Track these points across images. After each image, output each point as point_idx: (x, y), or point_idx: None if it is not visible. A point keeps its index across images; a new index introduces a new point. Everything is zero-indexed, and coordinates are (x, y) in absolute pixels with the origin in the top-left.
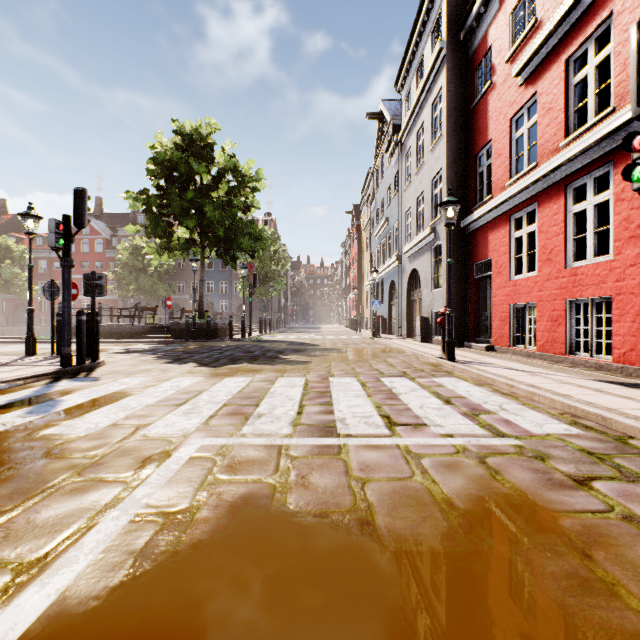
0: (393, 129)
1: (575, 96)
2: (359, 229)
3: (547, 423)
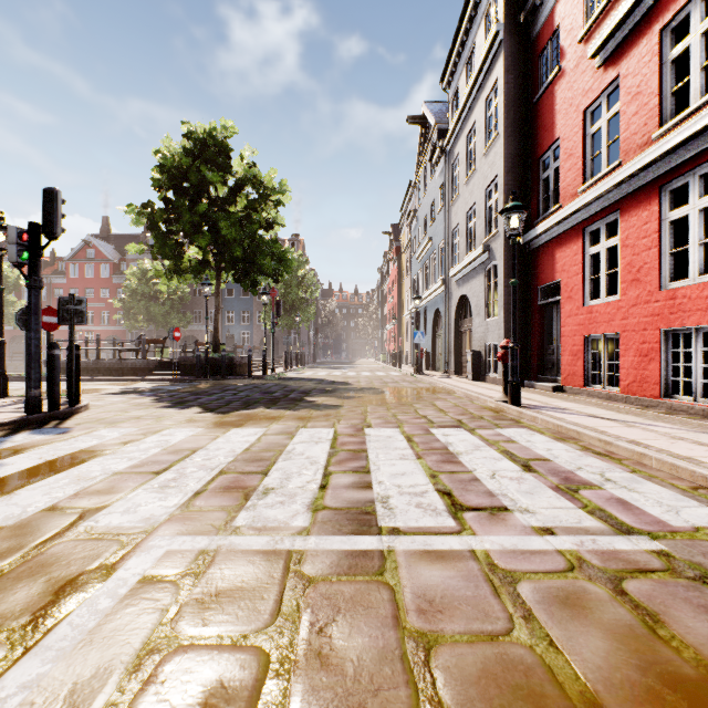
0: (438, 134)
1: (672, 75)
2: (398, 251)
3: (683, 506)
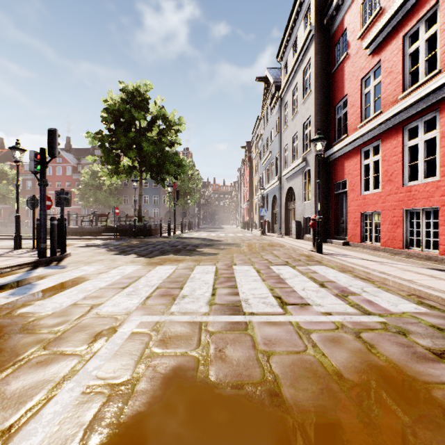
0: (275, 88)
1: (409, 62)
2: (250, 159)
3: (400, 303)
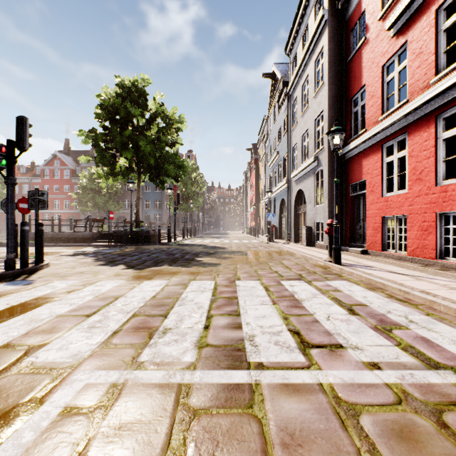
0: (283, 84)
1: (444, 40)
2: (256, 161)
3: None
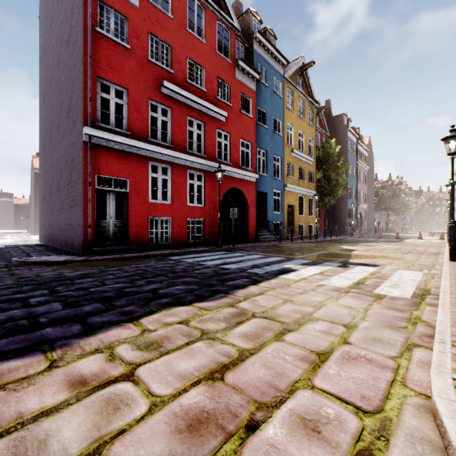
0: None
1: None
2: None
3: None
